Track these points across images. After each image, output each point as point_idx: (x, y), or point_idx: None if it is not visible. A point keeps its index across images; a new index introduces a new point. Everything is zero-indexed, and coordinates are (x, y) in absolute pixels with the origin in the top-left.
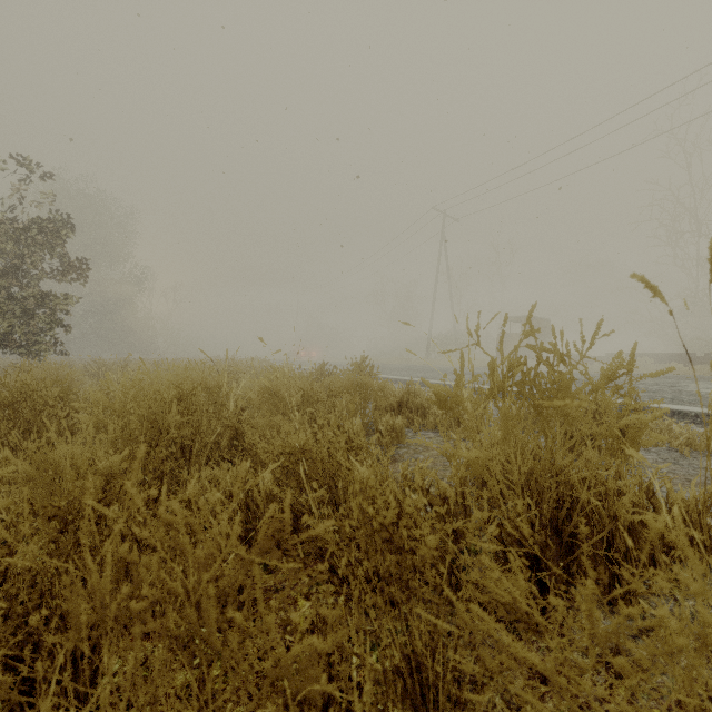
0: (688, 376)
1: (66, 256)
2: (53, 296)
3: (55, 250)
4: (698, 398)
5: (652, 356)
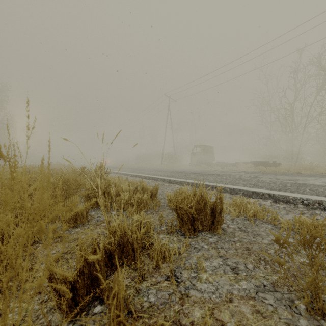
0: (264, 172)
1: None
2: None
3: None
4: (265, 184)
5: (253, 163)
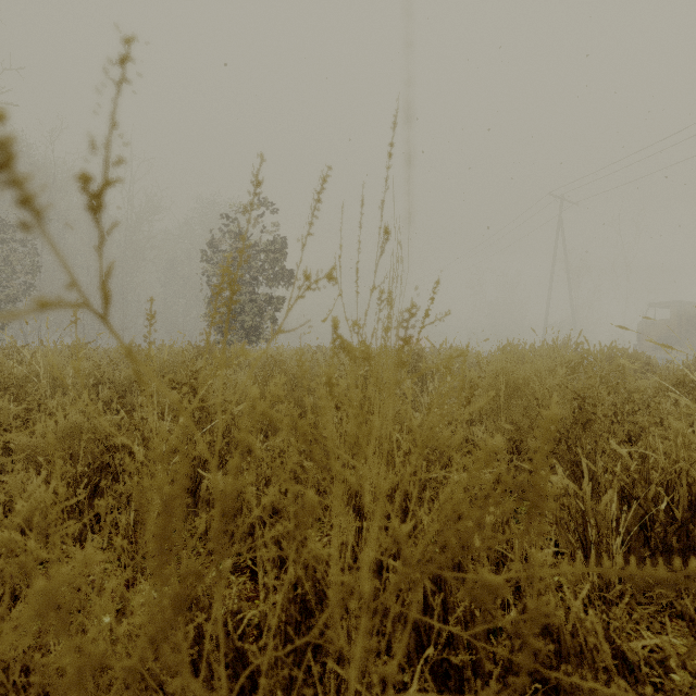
0: None
1: (280, 268)
2: (275, 298)
3: (276, 264)
4: None
5: None
